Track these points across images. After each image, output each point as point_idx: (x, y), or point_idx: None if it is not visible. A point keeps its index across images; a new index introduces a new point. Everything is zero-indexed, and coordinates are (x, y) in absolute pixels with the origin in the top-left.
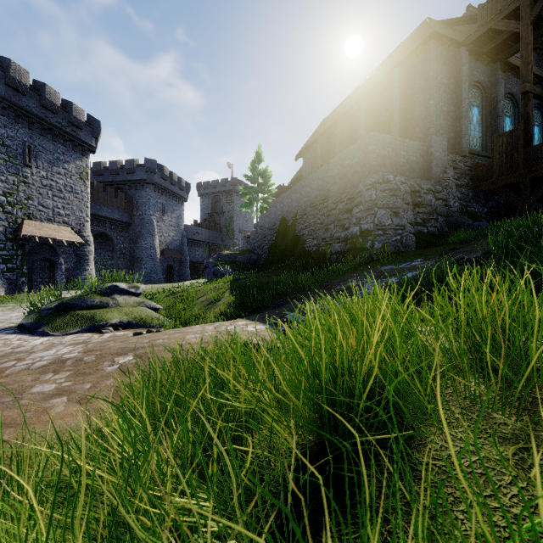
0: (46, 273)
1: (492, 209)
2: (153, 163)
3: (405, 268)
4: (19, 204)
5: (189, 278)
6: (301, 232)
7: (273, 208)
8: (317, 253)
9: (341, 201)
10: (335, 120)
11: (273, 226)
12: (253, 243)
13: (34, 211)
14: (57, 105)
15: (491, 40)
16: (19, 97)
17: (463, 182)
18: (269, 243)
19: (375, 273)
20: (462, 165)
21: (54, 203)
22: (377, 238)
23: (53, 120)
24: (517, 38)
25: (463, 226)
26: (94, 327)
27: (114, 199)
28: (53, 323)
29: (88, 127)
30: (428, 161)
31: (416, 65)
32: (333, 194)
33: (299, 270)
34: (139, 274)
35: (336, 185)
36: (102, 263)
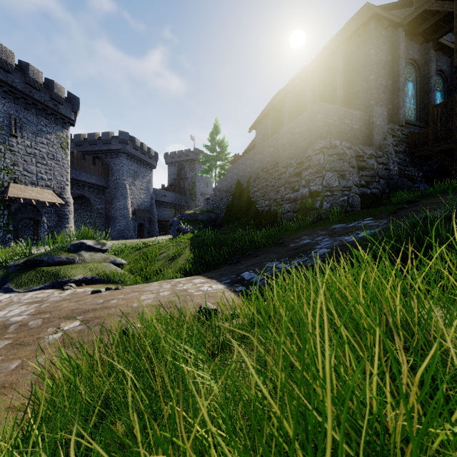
0: (30, 230)
1: (426, 173)
2: (126, 135)
3: (358, 227)
4: (5, 170)
5: (157, 234)
6: (254, 194)
7: (230, 173)
8: (269, 212)
9: (291, 166)
10: (284, 96)
11: (230, 189)
12: (212, 204)
13: (19, 176)
14: (40, 83)
15: (425, 21)
16: (5, 75)
17: (401, 149)
18: (226, 203)
19: (327, 231)
20: (400, 134)
21: (38, 169)
22: (326, 199)
23: (37, 95)
24: (448, 19)
25: (403, 187)
26: (57, 284)
27: (91, 166)
28: (18, 279)
29: (68, 103)
30: (369, 129)
31: (357, 44)
32: (283, 160)
33: (252, 227)
34: (114, 231)
35: (286, 151)
36: (81, 221)
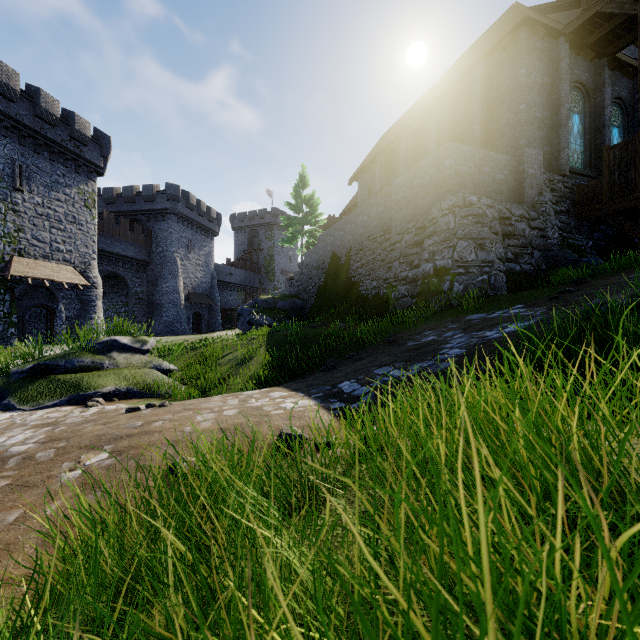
0: (42, 323)
1: (598, 242)
2: (177, 189)
3: (503, 317)
4: (6, 238)
5: (221, 328)
6: (357, 271)
7: (322, 242)
8: (377, 297)
9: (408, 232)
10: (398, 134)
11: (322, 264)
12: (297, 286)
13: (26, 246)
14: (55, 116)
15: (597, 28)
16: (6, 105)
17: (563, 208)
18: (317, 285)
19: (460, 324)
20: (562, 187)
21: (52, 236)
22: (458, 278)
23: (51, 133)
24: (630, 26)
25: (567, 262)
26: (78, 398)
27: (128, 233)
28: (23, 392)
29: (95, 144)
30: (519, 180)
31: (501, 61)
32: (397, 223)
33: (354, 319)
34: (159, 323)
35: (401, 211)
36: (114, 310)
